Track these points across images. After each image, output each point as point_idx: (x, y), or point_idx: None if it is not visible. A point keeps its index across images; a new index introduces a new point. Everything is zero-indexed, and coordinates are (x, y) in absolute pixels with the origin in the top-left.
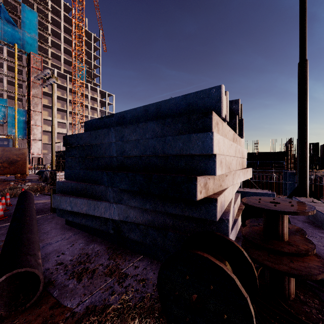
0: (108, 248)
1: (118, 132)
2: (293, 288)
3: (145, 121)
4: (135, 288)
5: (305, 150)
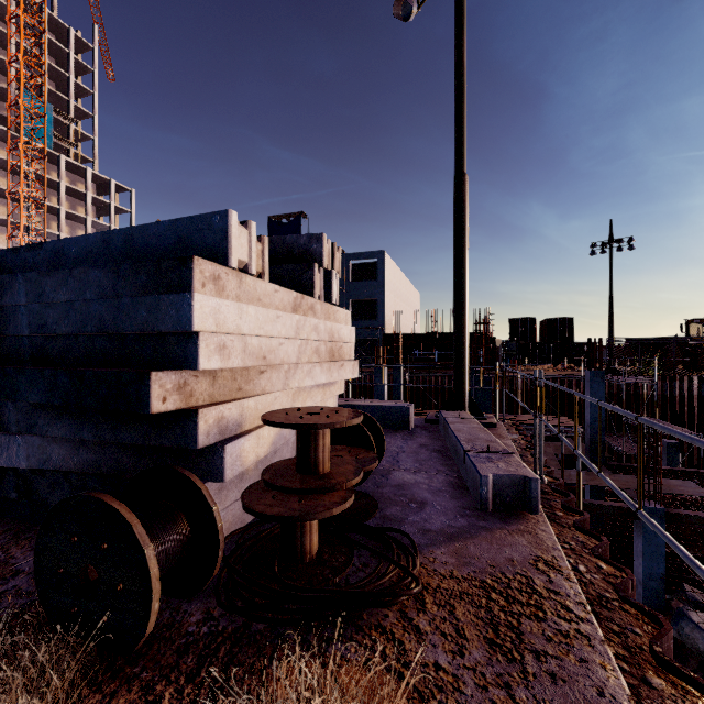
0: (5, 531)
1: (32, 285)
2: (312, 544)
3: (105, 263)
4: (25, 591)
5: (462, 329)
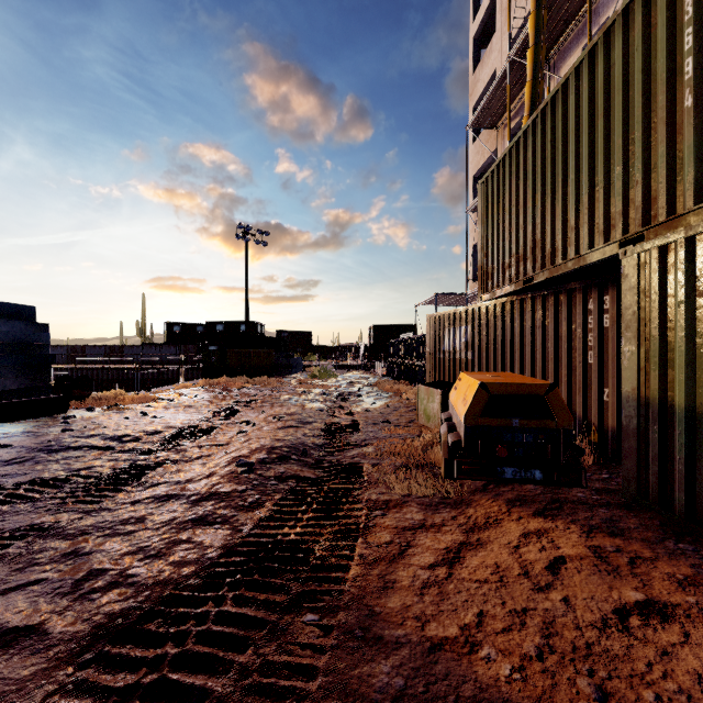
0: None
1: None
2: None
3: None
4: None
5: None
